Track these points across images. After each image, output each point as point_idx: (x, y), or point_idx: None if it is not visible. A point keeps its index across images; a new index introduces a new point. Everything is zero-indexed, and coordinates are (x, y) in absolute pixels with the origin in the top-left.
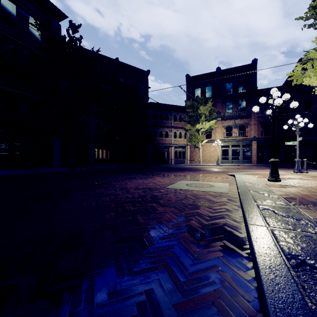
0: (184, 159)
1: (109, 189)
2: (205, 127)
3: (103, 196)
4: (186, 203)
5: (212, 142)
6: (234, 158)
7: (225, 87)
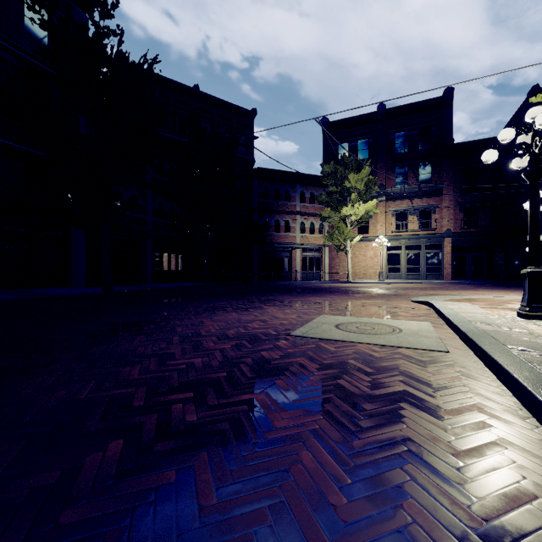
0: (318, 271)
1: (156, 338)
2: (358, 213)
3: (129, 362)
4: (353, 390)
5: (370, 241)
6: (410, 269)
7: (394, 141)
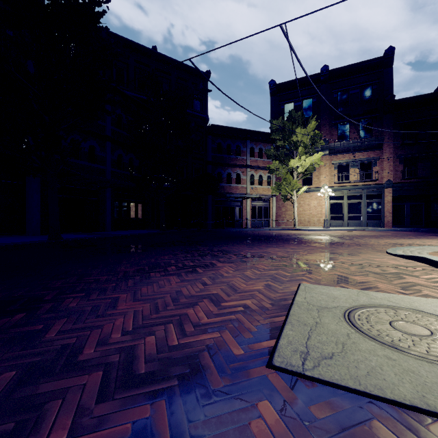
0: (266, 219)
1: None
2: (304, 165)
3: None
4: None
5: (314, 192)
6: (352, 217)
7: (336, 100)
